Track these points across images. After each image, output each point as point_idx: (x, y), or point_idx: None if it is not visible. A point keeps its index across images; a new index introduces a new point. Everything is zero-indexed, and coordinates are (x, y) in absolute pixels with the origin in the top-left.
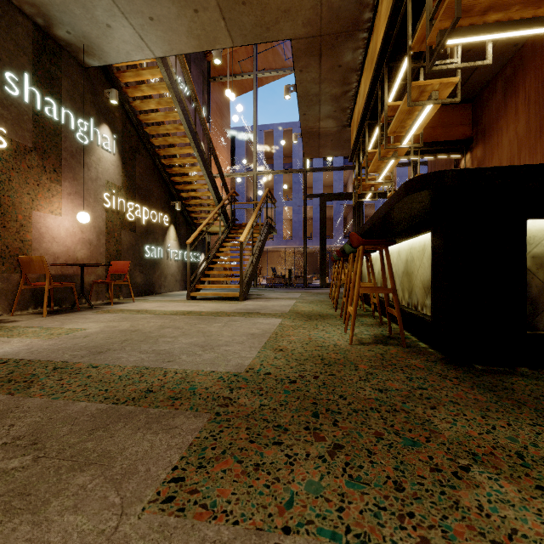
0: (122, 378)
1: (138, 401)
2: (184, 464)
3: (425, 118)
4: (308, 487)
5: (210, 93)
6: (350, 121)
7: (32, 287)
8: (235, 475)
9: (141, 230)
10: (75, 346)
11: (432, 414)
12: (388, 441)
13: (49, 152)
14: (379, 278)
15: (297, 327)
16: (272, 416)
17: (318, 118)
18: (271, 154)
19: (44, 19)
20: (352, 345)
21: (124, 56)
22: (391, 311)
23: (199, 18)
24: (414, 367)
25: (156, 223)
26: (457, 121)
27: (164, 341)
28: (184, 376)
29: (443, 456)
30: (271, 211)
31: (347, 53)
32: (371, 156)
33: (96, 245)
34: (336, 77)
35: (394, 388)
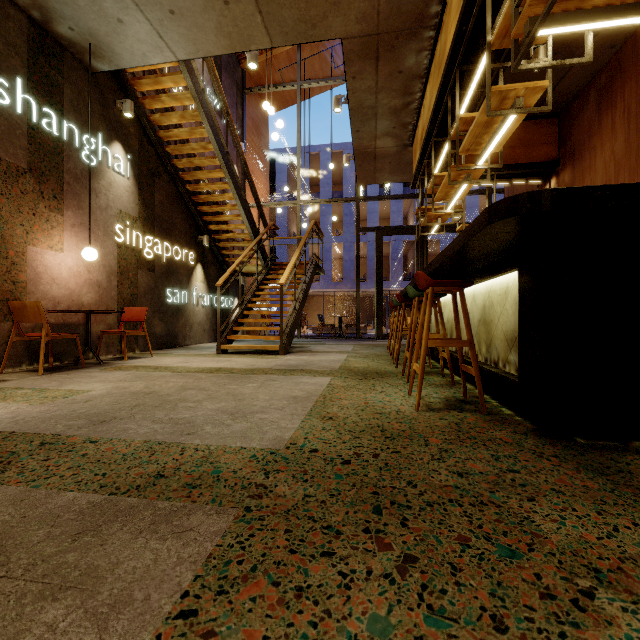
0: (127, 457)
1: (143, 490)
2: (199, 588)
3: (506, 132)
4: (372, 626)
5: (245, 107)
6: (412, 139)
7: (26, 339)
8: (269, 606)
9: (161, 270)
10: (72, 413)
11: (531, 508)
12: (476, 550)
13: (48, 174)
14: (448, 327)
15: (350, 388)
16: (320, 511)
17: (374, 136)
18: (318, 180)
19: (41, 11)
20: (419, 412)
21: (140, 59)
22: (467, 369)
23: (230, 11)
24: (499, 441)
25: (180, 262)
26: (541, 140)
27: (185, 406)
28: (206, 454)
29: (554, 573)
30: (318, 247)
31: (409, 55)
32: (437, 181)
33: (106, 287)
34: (396, 86)
35: (477, 470)
